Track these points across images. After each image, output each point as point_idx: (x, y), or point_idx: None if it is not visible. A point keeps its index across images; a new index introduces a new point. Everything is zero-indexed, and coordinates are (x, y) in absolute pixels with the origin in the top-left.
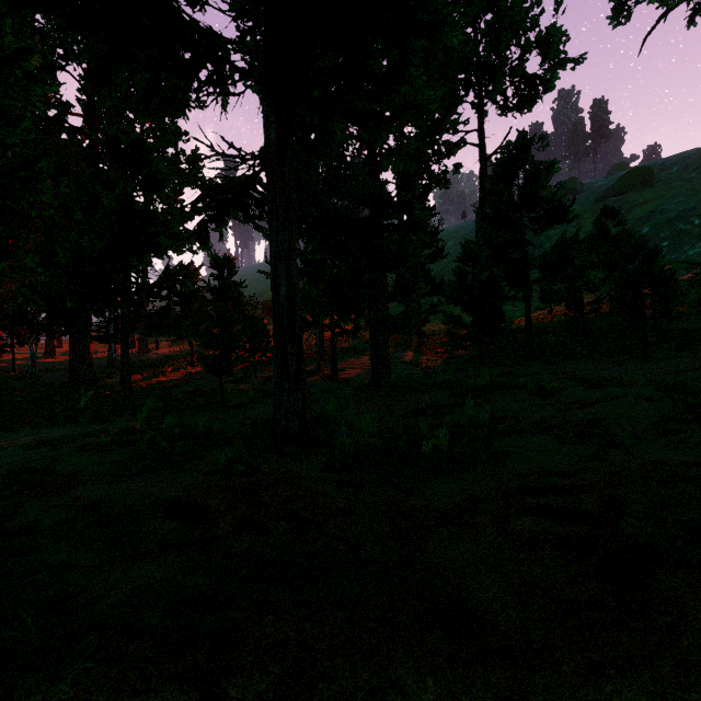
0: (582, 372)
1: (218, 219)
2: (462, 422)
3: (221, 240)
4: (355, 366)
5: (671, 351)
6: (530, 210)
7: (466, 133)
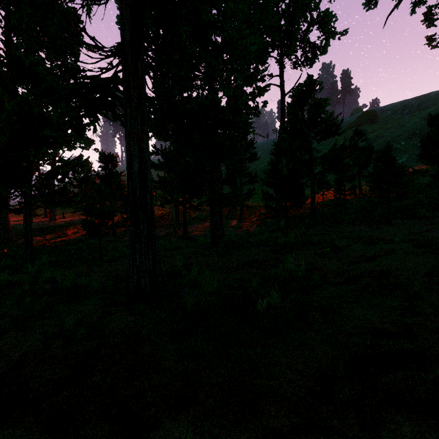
0: (353, 233)
1: (90, 114)
2: (285, 275)
3: (94, 132)
4: (200, 229)
5: (404, 219)
6: (314, 127)
7: (272, 76)
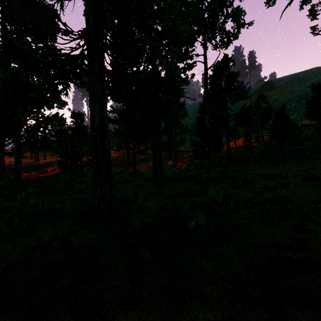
0: (257, 170)
1: (63, 82)
2: (208, 202)
3: (67, 96)
4: (145, 167)
5: (295, 160)
6: (229, 93)
7: (198, 55)
